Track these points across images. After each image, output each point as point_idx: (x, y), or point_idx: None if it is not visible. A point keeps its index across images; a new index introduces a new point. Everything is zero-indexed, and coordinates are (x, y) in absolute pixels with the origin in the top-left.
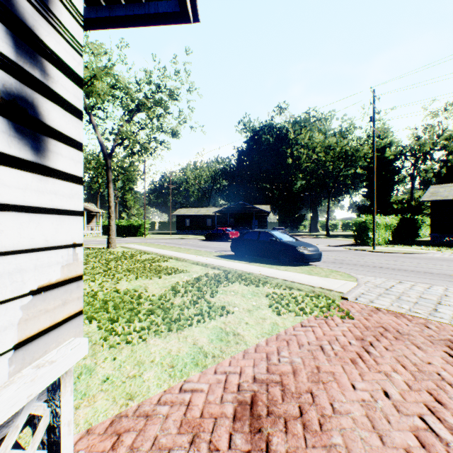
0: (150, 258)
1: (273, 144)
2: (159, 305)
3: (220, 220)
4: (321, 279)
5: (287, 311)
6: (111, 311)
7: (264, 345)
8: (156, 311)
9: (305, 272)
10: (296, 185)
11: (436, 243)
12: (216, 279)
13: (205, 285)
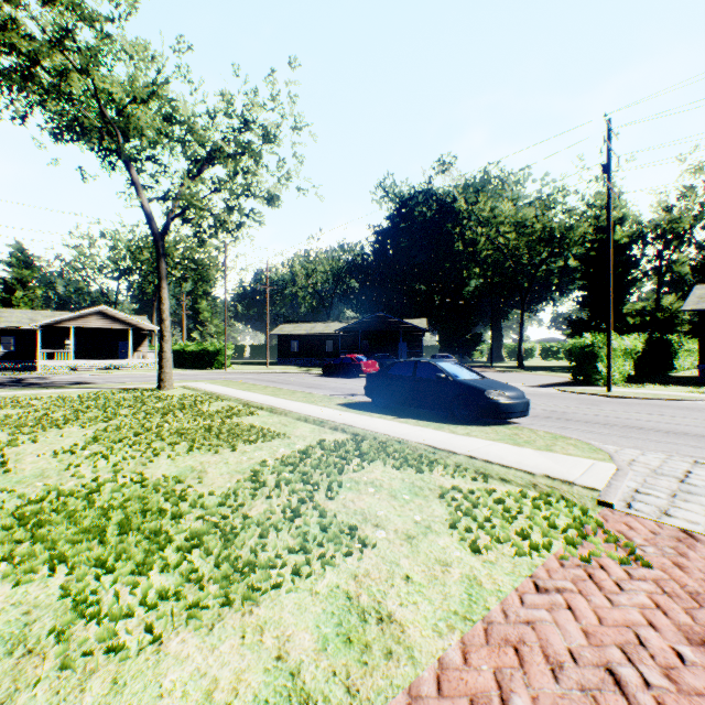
0: (224, 409)
1: (432, 220)
2: (217, 522)
3: (347, 343)
4: (541, 455)
5: (495, 543)
6: (110, 537)
7: (459, 665)
8: (207, 540)
9: (505, 440)
10: (469, 286)
11: None
12: (338, 454)
13: (317, 468)
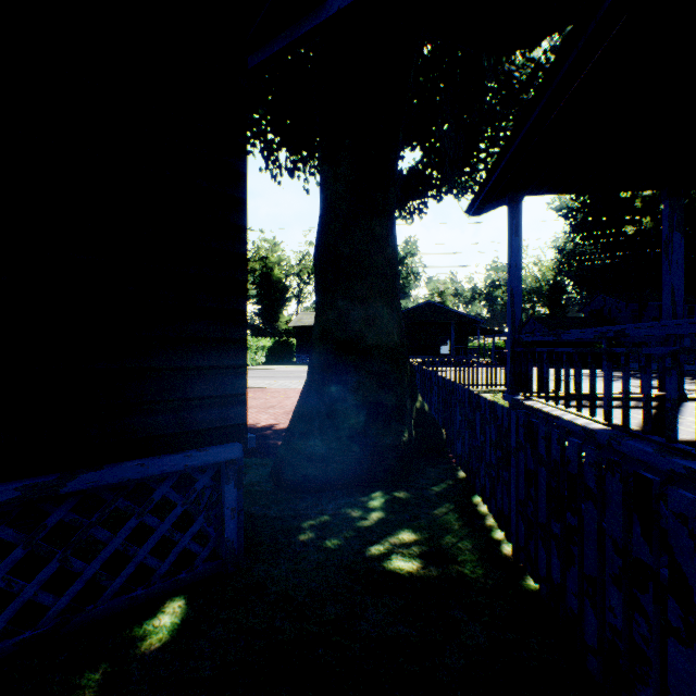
0: None
1: None
2: None
3: None
4: None
5: None
6: None
7: None
8: None
9: None
10: None
11: (300, 363)
12: None
13: None
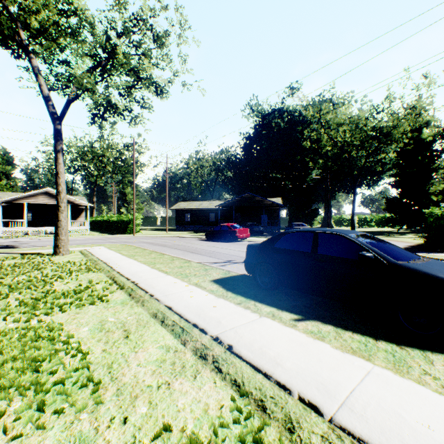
0: (77, 288)
1: (284, 129)
2: None
3: (224, 215)
4: None
5: None
6: None
7: None
8: None
9: None
10: (311, 174)
11: None
12: None
13: None
